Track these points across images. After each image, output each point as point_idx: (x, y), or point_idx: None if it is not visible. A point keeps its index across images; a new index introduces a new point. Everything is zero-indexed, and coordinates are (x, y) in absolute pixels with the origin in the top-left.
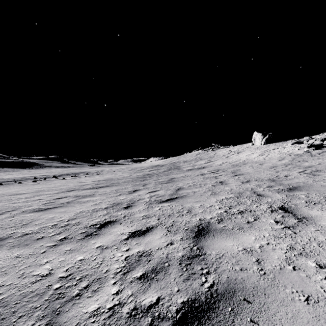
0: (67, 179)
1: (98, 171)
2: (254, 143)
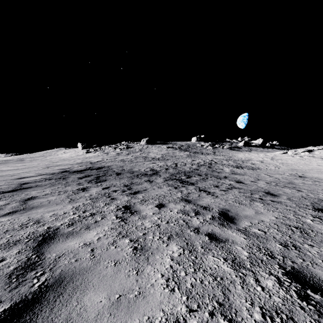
0: None
1: None
2: (79, 148)
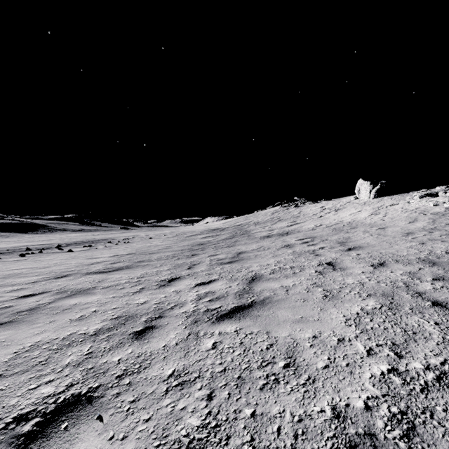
0: (75, 251)
1: (127, 238)
2: (359, 196)
